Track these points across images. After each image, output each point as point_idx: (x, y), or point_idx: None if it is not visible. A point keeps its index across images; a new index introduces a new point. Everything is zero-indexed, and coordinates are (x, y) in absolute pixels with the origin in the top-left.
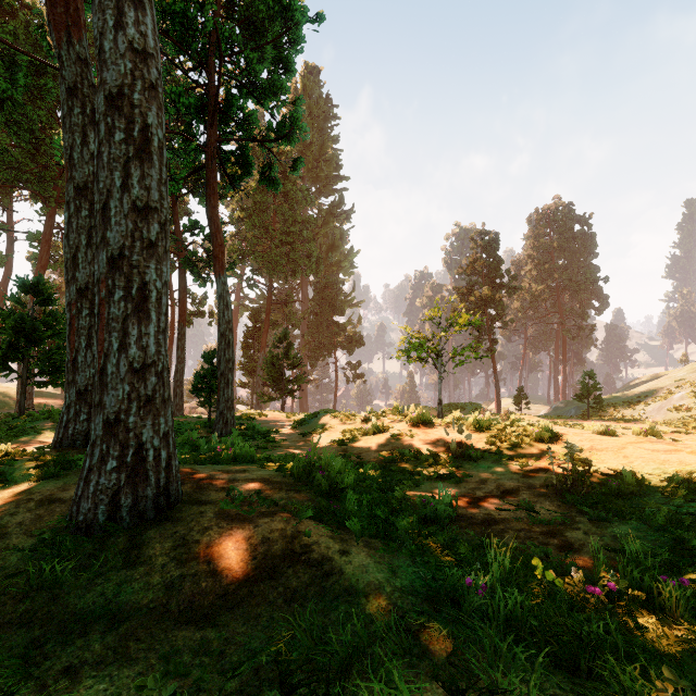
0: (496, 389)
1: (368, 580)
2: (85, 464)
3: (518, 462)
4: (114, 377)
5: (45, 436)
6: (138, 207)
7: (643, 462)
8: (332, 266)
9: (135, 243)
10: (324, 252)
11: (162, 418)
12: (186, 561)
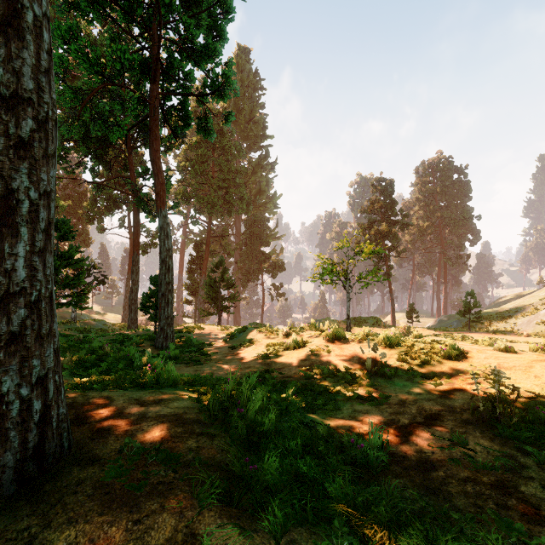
0: (391, 306)
1: None
2: None
3: (431, 380)
4: None
5: None
6: (3, 94)
7: None
8: (259, 207)
9: None
10: (253, 196)
11: (36, 359)
12: None
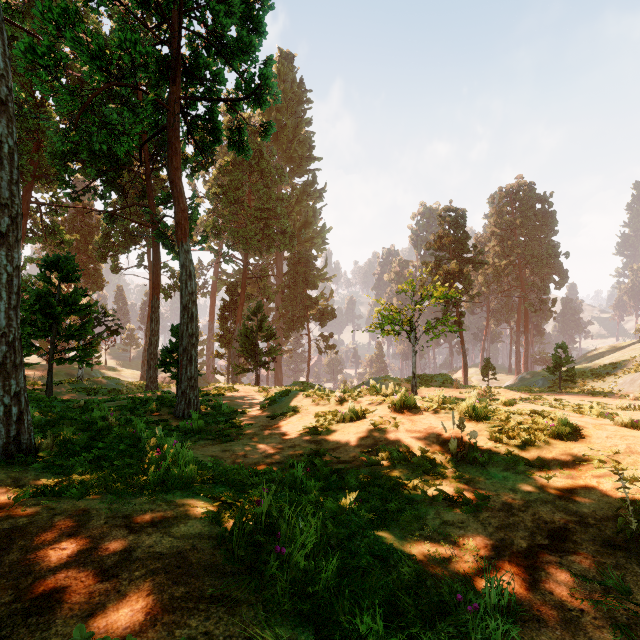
0: (463, 360)
1: None
2: None
3: (539, 470)
4: None
5: None
6: None
7: None
8: (305, 243)
9: None
10: (298, 229)
11: None
12: None
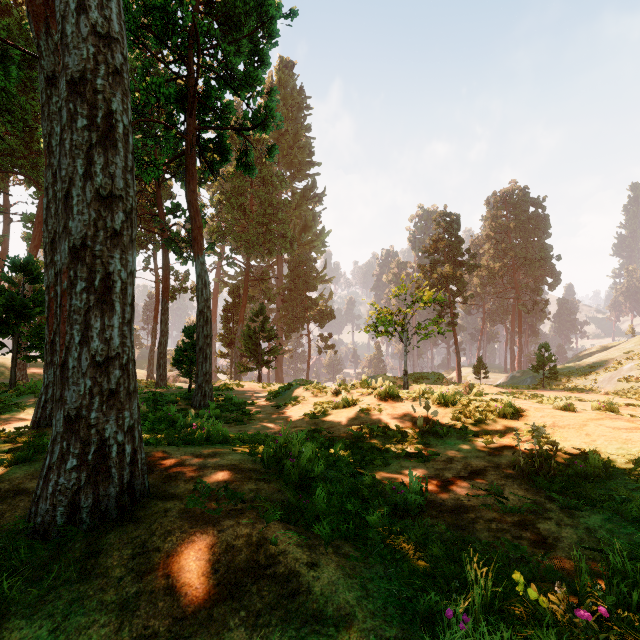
0: (457, 360)
1: (337, 602)
2: (45, 462)
3: (483, 439)
4: (76, 372)
5: (27, 412)
6: (102, 195)
7: (605, 441)
8: (305, 246)
9: (98, 232)
10: (298, 233)
11: (127, 411)
12: (144, 574)
